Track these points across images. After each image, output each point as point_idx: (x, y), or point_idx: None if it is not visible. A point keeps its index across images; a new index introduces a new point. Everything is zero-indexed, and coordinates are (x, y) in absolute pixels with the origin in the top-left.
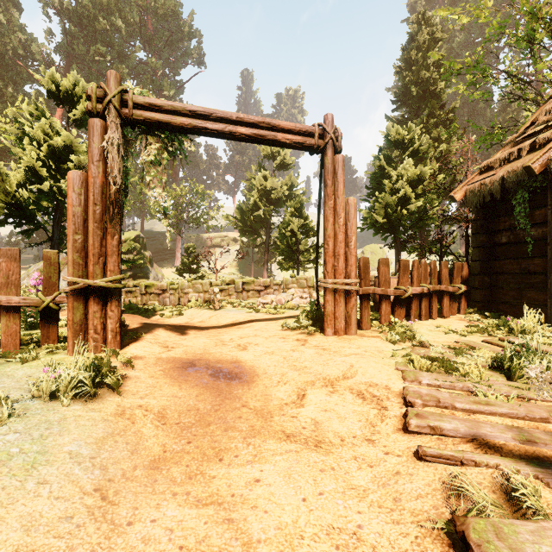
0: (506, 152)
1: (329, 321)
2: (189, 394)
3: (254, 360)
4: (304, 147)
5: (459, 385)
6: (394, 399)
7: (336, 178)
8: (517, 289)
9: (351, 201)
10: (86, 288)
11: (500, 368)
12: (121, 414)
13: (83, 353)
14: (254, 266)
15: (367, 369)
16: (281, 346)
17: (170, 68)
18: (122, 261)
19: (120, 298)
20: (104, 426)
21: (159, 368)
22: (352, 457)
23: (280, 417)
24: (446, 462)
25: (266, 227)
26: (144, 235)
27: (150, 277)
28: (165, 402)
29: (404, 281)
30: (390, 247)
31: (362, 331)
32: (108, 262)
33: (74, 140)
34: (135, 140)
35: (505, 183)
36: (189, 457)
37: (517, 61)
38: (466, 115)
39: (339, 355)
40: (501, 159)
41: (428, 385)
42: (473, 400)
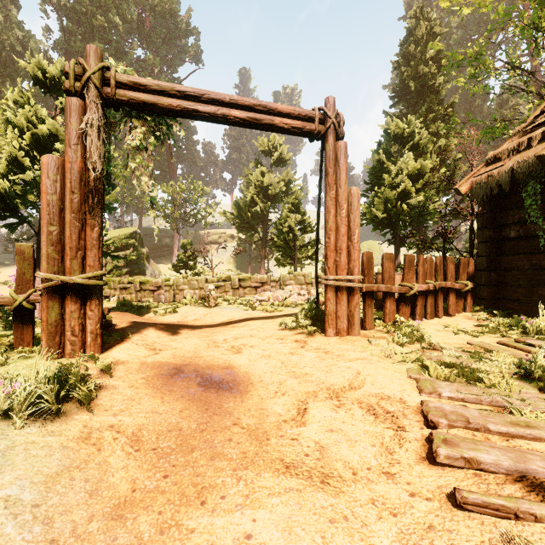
0: (515, 142)
1: (331, 320)
2: (172, 409)
3: (248, 365)
4: (304, 133)
5: (486, 399)
6: (412, 417)
7: (338, 167)
8: (527, 286)
9: (354, 191)
10: (63, 285)
11: (527, 376)
12: (85, 438)
13: (59, 357)
14: (252, 262)
15: (377, 377)
16: (279, 348)
17: (168, 66)
18: (113, 257)
19: (101, 297)
20: (61, 456)
21: (141, 376)
22: (368, 500)
23: (278, 440)
24: (494, 514)
25: (263, 223)
26: (142, 232)
27: (147, 273)
28: (142, 420)
29: (409, 278)
30: (389, 243)
31: (366, 331)
32: (87, 257)
33: (60, 128)
34: (118, 122)
35: (515, 174)
36: (163, 499)
37: (514, 58)
38: (463, 111)
39: (343, 360)
40: (509, 150)
41: (449, 398)
42: (510, 420)
